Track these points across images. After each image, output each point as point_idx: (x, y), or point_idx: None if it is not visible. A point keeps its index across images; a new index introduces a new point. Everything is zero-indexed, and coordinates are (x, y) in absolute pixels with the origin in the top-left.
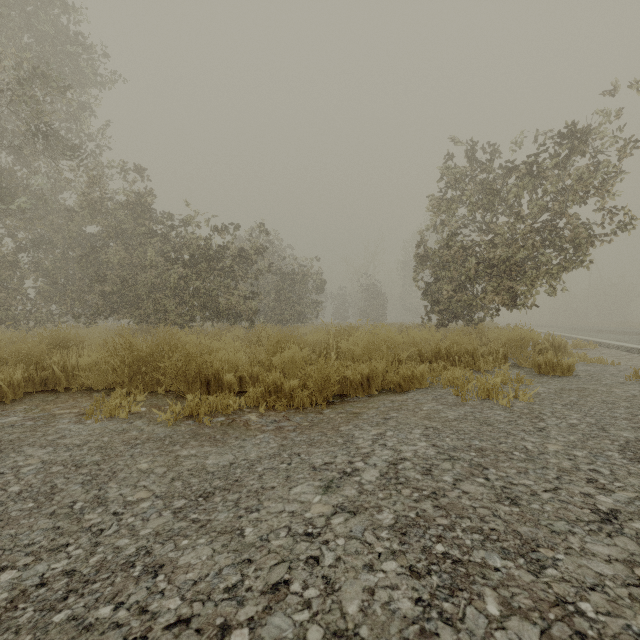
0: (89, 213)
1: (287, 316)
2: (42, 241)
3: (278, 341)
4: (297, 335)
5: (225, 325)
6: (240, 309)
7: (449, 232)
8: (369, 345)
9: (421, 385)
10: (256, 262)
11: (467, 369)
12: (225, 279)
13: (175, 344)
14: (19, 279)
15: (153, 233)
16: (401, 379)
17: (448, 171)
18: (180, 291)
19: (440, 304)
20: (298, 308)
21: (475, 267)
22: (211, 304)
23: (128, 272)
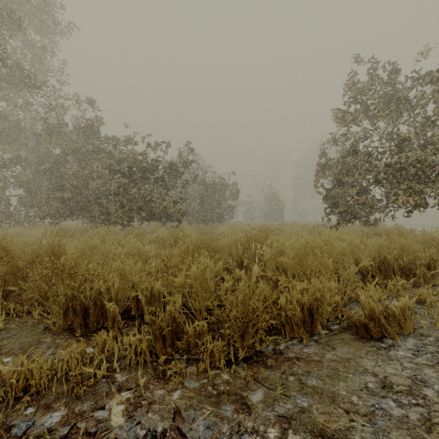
0: (50, 135)
1: (209, 217)
2: (19, 159)
3: (187, 249)
4: (212, 239)
5: (160, 224)
6: (170, 211)
7: (351, 142)
8: (301, 255)
9: (402, 329)
10: (183, 173)
11: (437, 290)
12: (159, 187)
13: (61, 253)
14: (1, 189)
15: (101, 151)
16: (368, 317)
17: (351, 86)
18: (121, 197)
19: (340, 207)
20: (217, 211)
21: (384, 170)
22: (146, 207)
23: (81, 182)
